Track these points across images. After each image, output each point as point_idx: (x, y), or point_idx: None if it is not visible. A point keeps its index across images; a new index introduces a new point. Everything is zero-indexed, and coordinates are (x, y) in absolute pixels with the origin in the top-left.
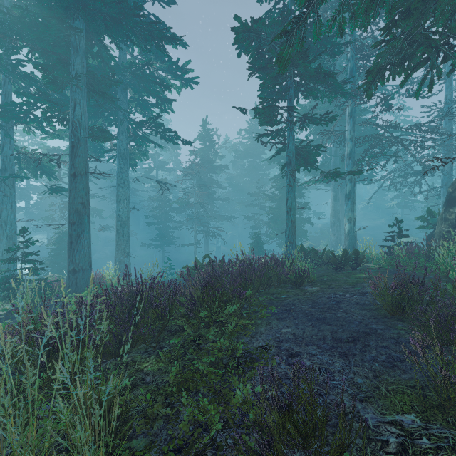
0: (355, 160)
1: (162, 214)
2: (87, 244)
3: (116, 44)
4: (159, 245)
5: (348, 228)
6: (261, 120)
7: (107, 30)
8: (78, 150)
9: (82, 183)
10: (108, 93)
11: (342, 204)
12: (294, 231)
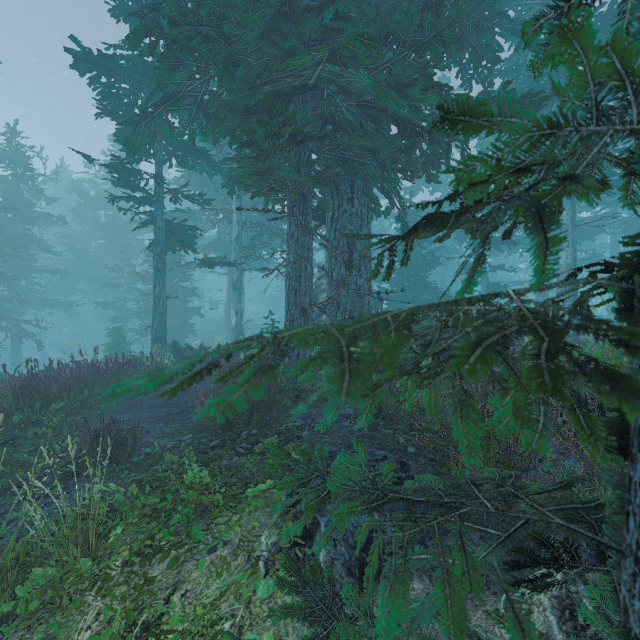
0: (243, 246)
1: None
2: None
3: None
4: None
5: (236, 321)
6: (115, 182)
7: None
8: None
9: None
10: None
11: None
12: (164, 325)
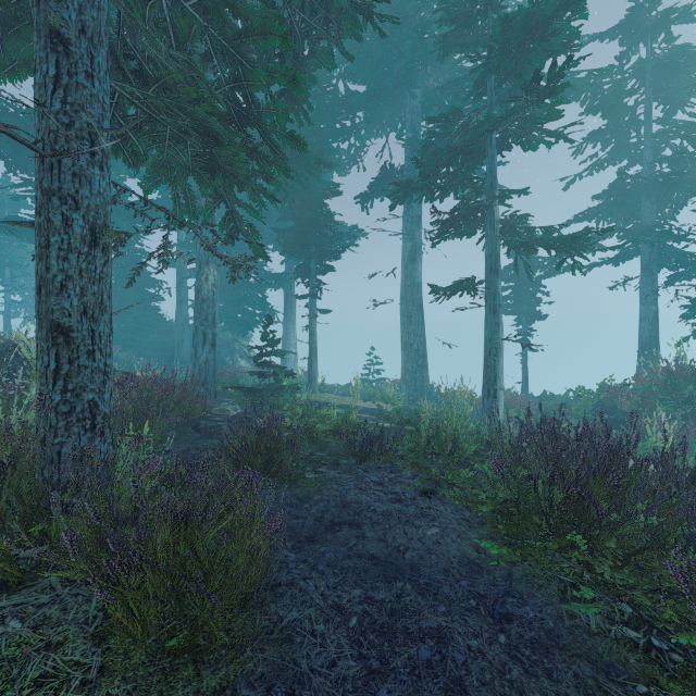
0: None
1: None
2: None
3: None
4: None
5: None
6: None
7: None
8: None
9: None
10: None
11: None
12: None
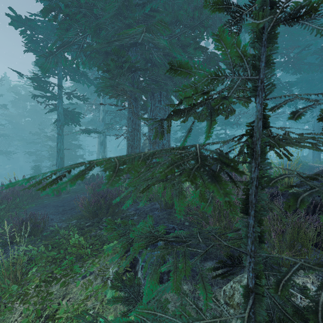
0: (106, 123)
1: None
2: None
3: None
4: None
5: None
6: (35, 87)
7: None
8: None
9: None
10: None
11: None
12: (63, 164)
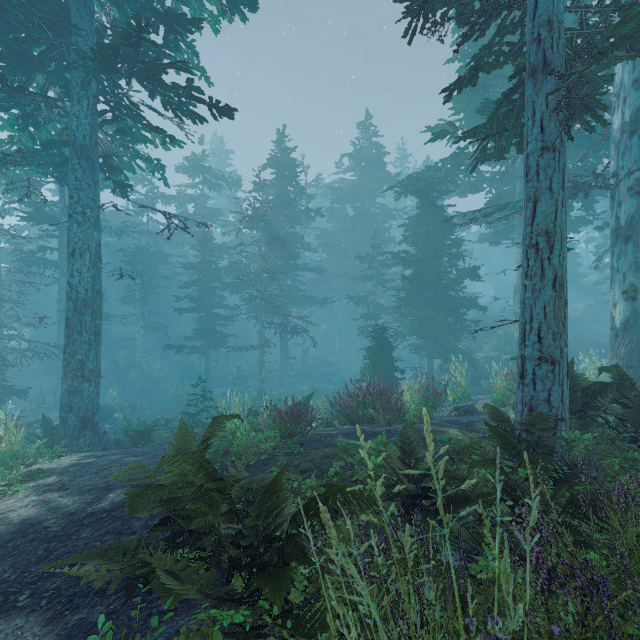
0: None
1: (204, 292)
2: None
3: None
4: (199, 348)
5: (626, 313)
6: None
7: None
8: None
9: None
10: None
11: None
12: (564, 316)
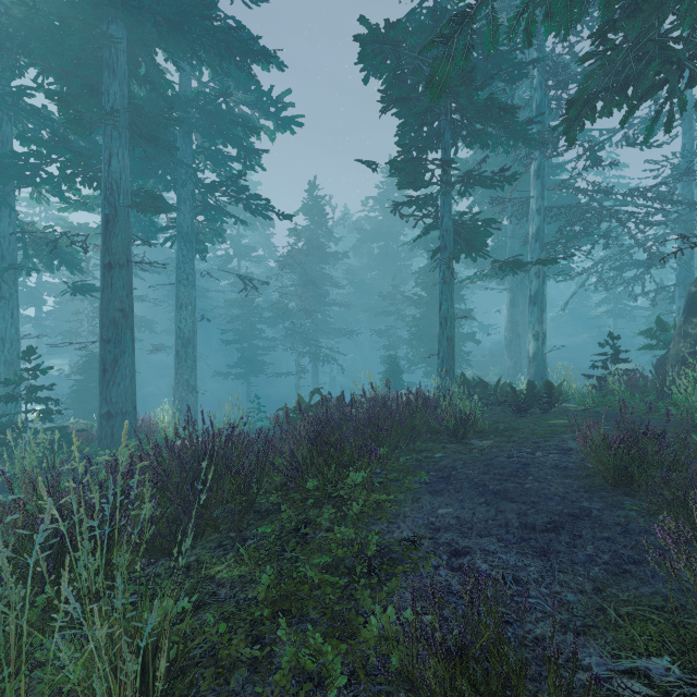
0: (545, 244)
1: (247, 326)
2: (130, 372)
3: (175, 63)
4: (243, 375)
5: (534, 348)
6: (400, 179)
7: (161, 40)
8: (115, 227)
9: (121, 278)
10: (163, 139)
11: (523, 311)
12: (452, 352)
